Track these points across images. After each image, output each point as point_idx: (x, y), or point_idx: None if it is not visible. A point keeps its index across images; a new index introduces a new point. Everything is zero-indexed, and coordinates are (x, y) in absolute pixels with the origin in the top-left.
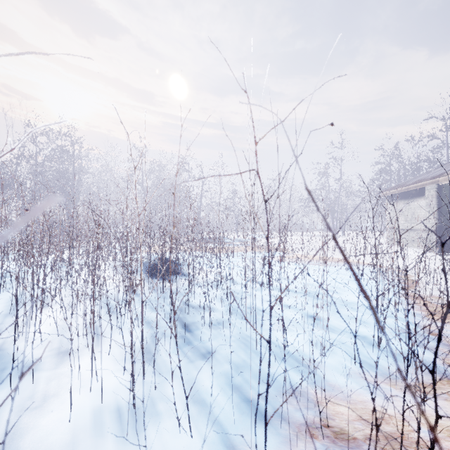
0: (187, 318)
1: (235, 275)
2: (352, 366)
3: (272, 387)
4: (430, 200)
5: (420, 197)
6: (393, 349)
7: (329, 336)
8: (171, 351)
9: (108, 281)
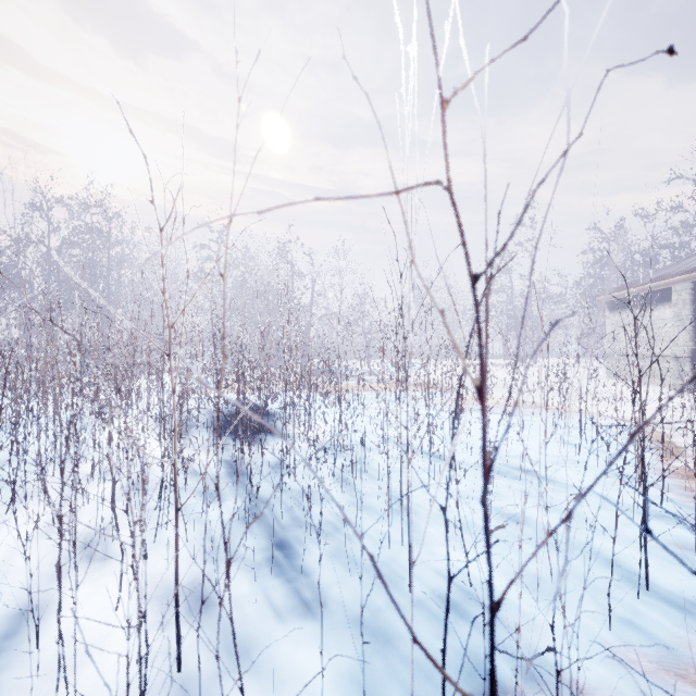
0: (280, 519)
1: (367, 433)
2: (605, 634)
3: (448, 691)
4: (681, 307)
5: (663, 304)
6: (675, 589)
7: (550, 564)
8: (245, 594)
9: (146, 446)
